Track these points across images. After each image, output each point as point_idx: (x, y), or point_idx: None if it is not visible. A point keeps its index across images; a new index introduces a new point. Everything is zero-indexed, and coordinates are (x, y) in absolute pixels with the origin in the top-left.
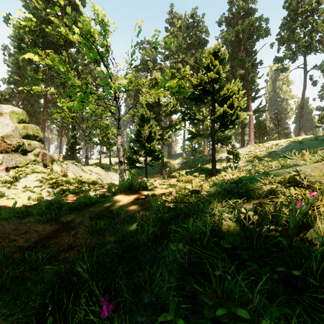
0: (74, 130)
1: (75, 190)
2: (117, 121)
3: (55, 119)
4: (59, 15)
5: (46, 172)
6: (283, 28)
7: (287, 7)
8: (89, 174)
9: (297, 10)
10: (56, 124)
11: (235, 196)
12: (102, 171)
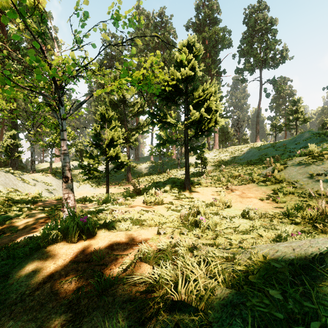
0: (15, 127)
1: None
2: (60, 121)
3: None
4: None
5: None
6: (243, 41)
7: (247, 23)
8: (32, 186)
9: (255, 27)
10: None
11: None
12: (52, 179)
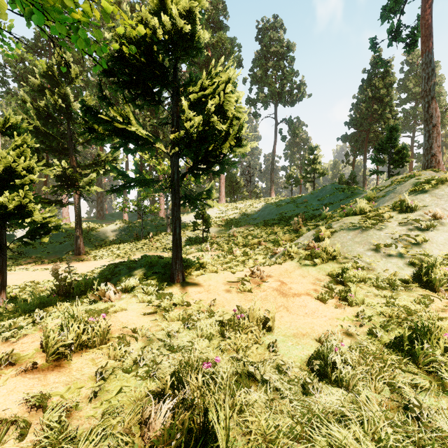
0: None
1: None
2: None
3: None
4: None
5: None
6: (256, 63)
7: (260, 40)
8: None
9: (270, 48)
10: None
11: None
12: None
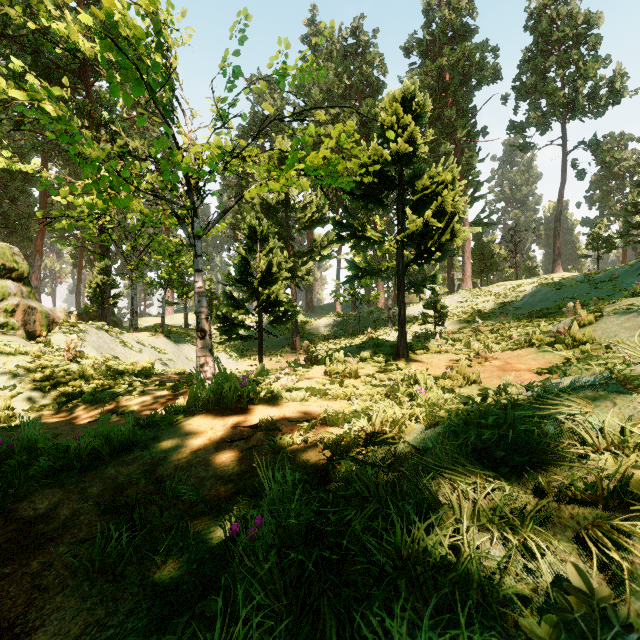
0: (107, 255)
1: (96, 394)
2: (194, 241)
3: (67, 231)
4: (72, 9)
5: (29, 353)
6: (525, 67)
7: (533, 28)
8: (137, 352)
9: (551, 35)
10: (65, 243)
11: (503, 475)
12: (166, 343)
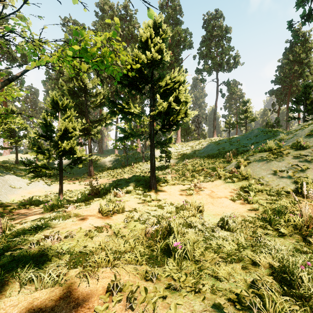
0: None
1: None
2: None
3: None
4: None
5: None
6: (202, 44)
7: (206, 28)
8: None
9: (213, 33)
10: None
11: None
12: None
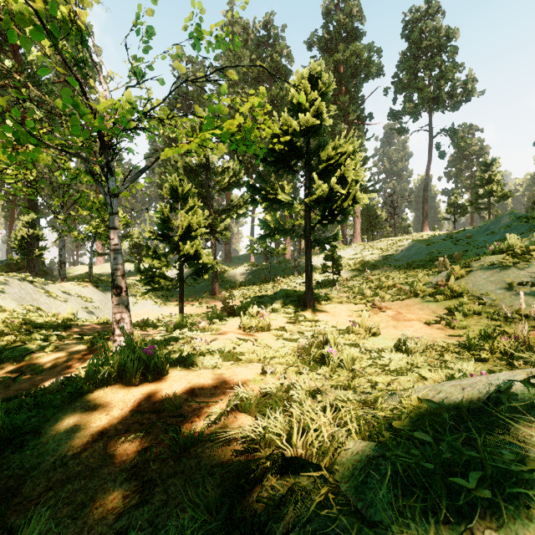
0: (35, 209)
1: (4, 352)
2: (109, 199)
3: None
4: None
5: None
6: (401, 67)
7: (408, 36)
8: (62, 302)
9: (421, 43)
10: None
11: None
12: (93, 292)
